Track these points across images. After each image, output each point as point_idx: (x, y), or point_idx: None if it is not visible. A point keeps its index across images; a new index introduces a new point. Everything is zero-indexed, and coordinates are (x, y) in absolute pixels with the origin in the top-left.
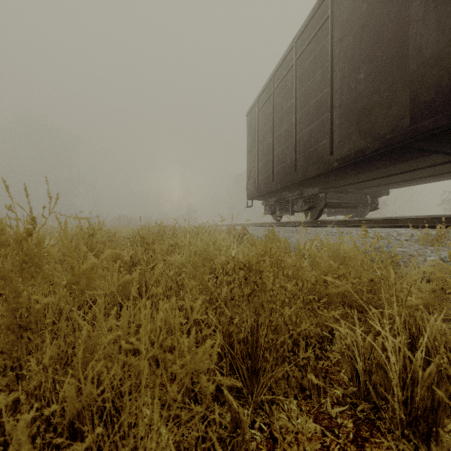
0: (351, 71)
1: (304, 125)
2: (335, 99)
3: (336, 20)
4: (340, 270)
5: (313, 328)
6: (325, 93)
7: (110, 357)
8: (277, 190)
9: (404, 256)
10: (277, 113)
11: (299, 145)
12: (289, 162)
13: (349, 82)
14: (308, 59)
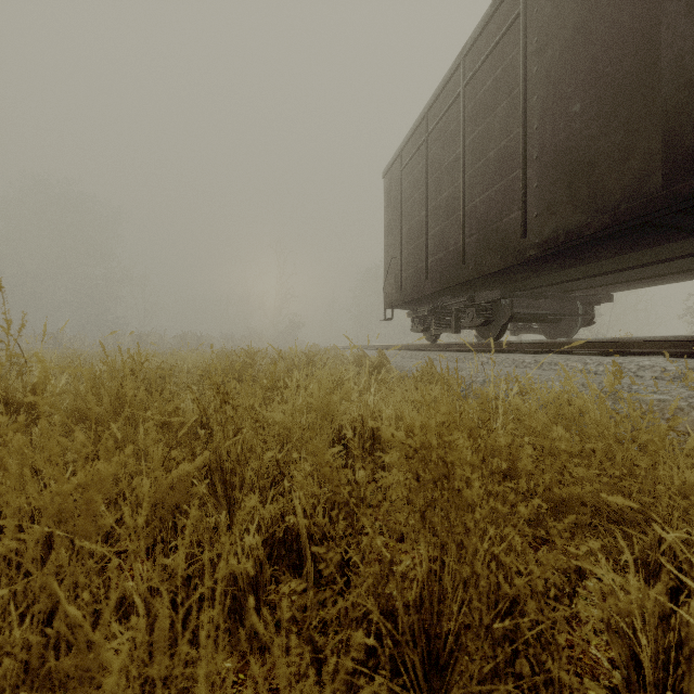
0: (559, 101)
1: (479, 189)
2: (530, 146)
3: (532, 18)
4: (574, 445)
5: (552, 576)
6: (514, 137)
7: (150, 631)
8: (432, 294)
9: (665, 408)
10: (433, 171)
11: (470, 222)
12: (453, 249)
13: (555, 118)
14: (484, 84)
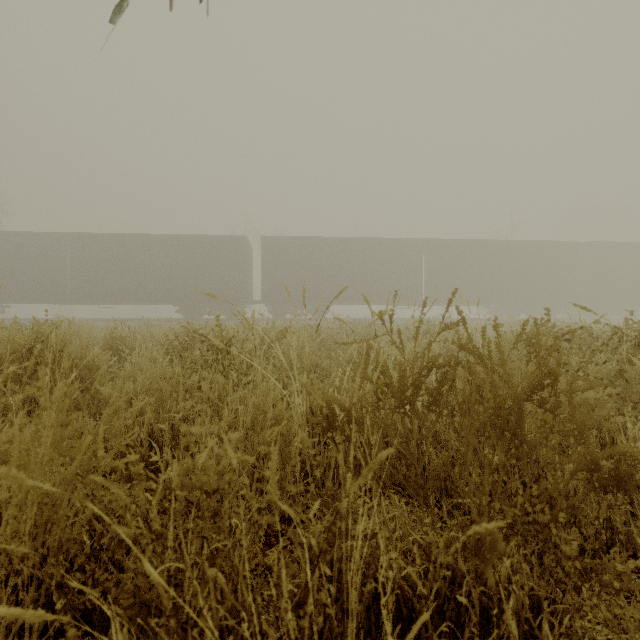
0: None
1: None
2: None
3: None
4: None
5: None
6: None
7: None
8: None
9: None
10: None
11: None
12: None
13: None
14: None
